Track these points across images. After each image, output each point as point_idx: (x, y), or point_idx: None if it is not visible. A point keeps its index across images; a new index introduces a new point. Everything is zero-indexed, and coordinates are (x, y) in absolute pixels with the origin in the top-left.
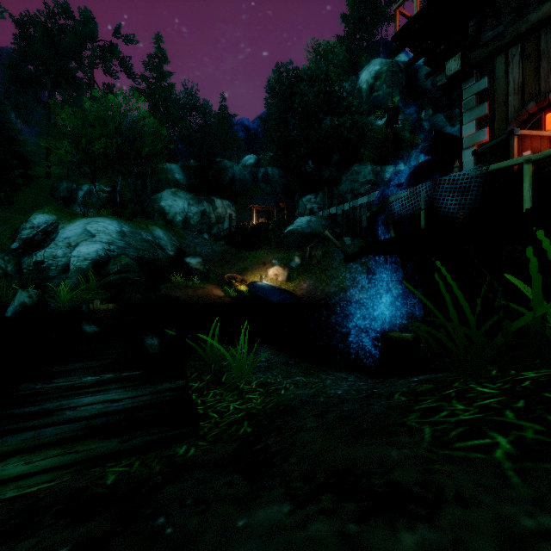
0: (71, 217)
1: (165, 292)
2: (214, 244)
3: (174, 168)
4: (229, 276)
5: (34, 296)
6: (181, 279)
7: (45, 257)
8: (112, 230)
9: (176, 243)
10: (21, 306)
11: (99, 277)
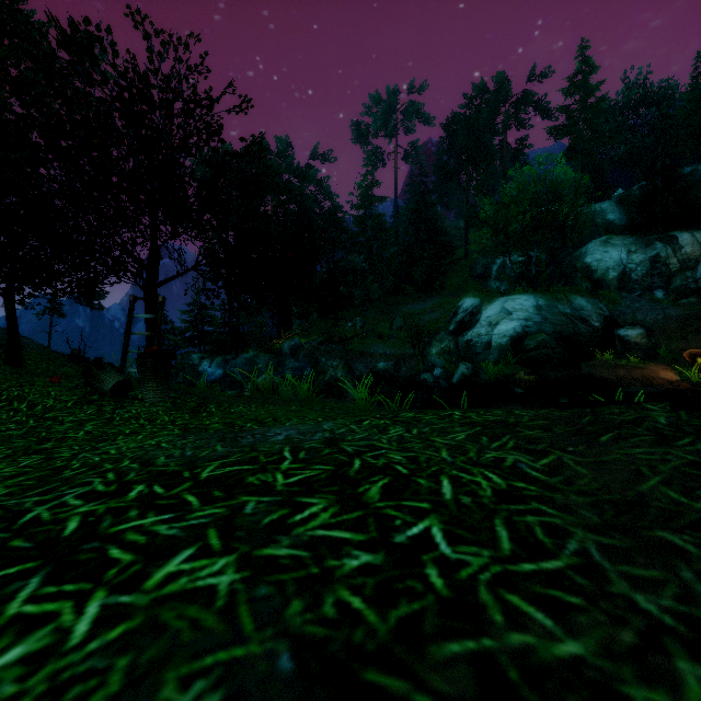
0: (490, 297)
1: (586, 371)
2: (668, 307)
3: (605, 207)
4: (692, 353)
5: (470, 368)
6: (609, 356)
7: (472, 336)
8: (527, 306)
9: (604, 311)
10: (462, 375)
11: (516, 354)
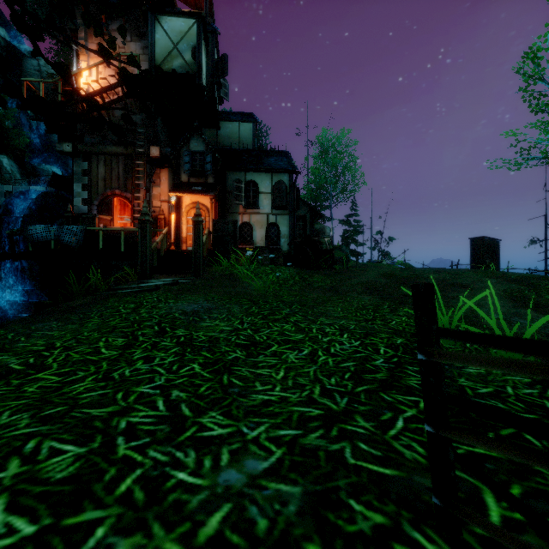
0: None
1: None
2: None
3: None
4: None
5: None
6: None
7: None
8: None
9: None
10: None
11: None
